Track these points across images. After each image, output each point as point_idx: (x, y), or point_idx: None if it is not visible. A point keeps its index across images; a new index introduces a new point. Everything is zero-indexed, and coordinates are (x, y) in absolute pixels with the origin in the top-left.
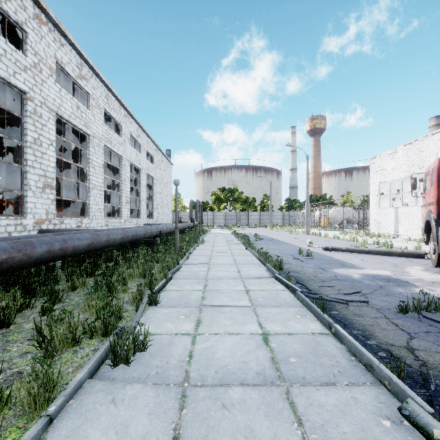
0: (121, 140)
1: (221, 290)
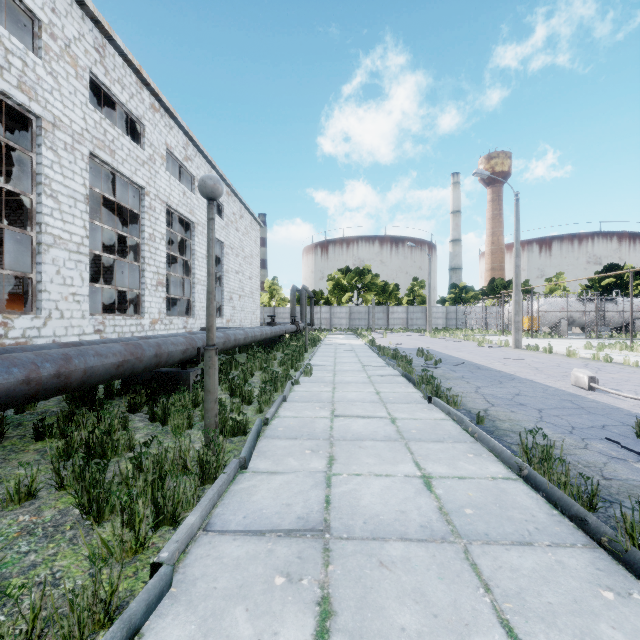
0: (142, 155)
1: None
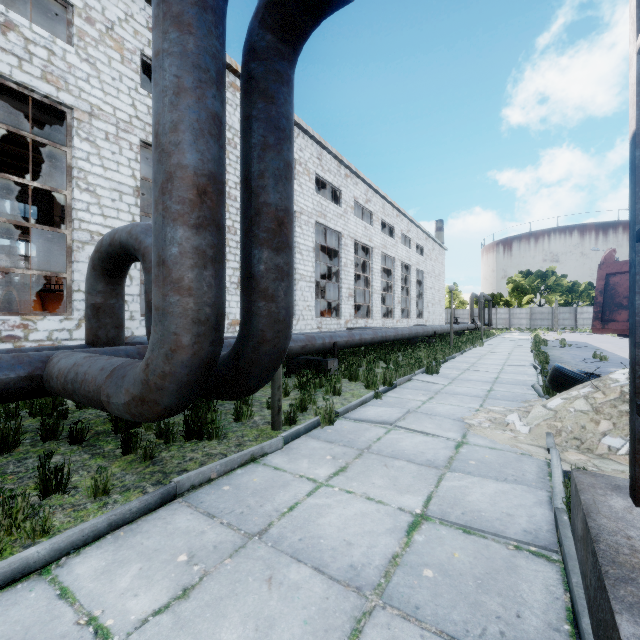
0: (393, 242)
1: (482, 367)
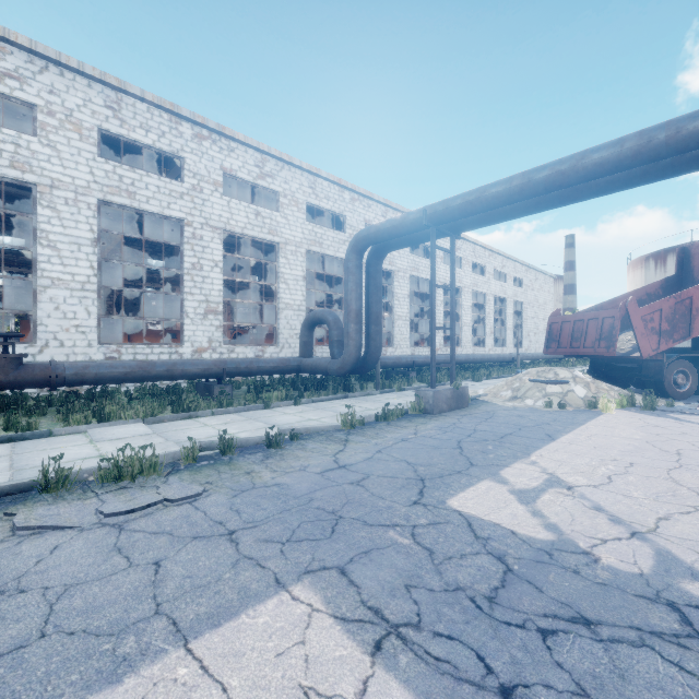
0: (485, 279)
1: None
